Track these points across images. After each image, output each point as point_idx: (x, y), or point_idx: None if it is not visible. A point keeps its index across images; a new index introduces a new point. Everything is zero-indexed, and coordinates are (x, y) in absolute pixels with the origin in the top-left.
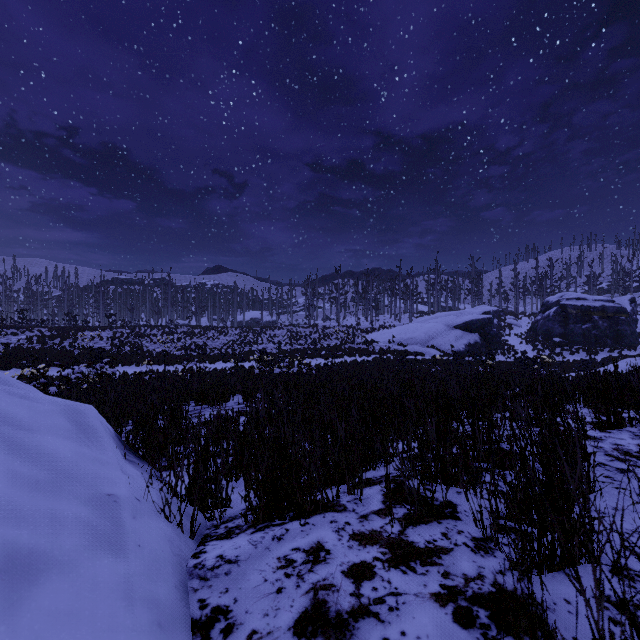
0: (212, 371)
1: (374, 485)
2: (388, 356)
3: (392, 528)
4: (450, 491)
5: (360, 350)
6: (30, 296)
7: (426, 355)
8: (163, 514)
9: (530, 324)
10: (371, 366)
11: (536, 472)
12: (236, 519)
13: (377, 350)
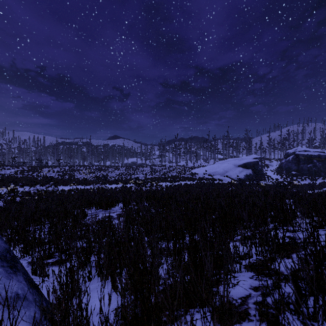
0: (109, 189)
1: (242, 320)
2: (203, 181)
3: None
4: None
5: (188, 178)
6: (20, 150)
7: (223, 181)
8: None
9: (278, 164)
10: (195, 186)
11: None
12: None
13: (197, 178)
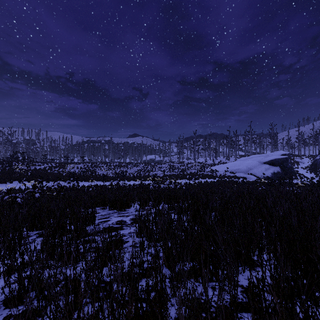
0: (127, 186)
1: None
2: (225, 179)
3: None
4: None
5: (208, 175)
6: (50, 148)
7: (247, 179)
8: None
9: (310, 161)
10: (216, 185)
11: None
12: None
13: (218, 175)
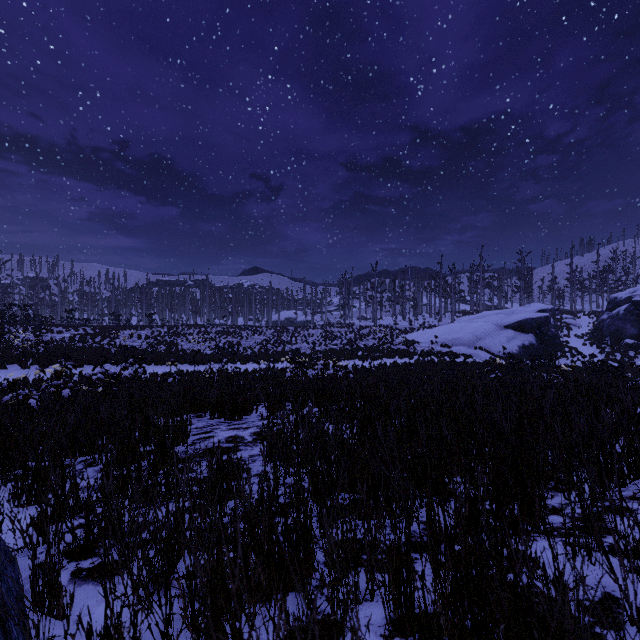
0: (242, 372)
1: None
2: (432, 358)
3: None
4: None
5: (400, 351)
6: (81, 297)
7: (474, 357)
8: None
9: (591, 324)
10: (414, 369)
11: None
12: None
13: (418, 351)
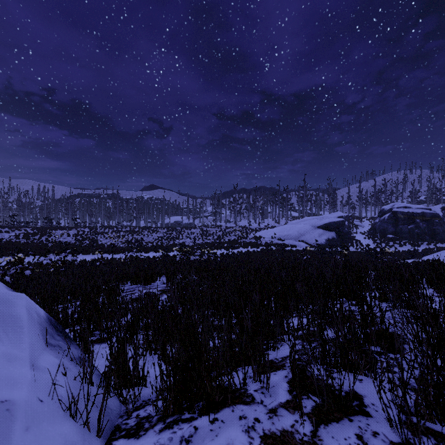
0: (146, 258)
1: (278, 370)
2: (271, 248)
3: (303, 427)
4: (351, 378)
5: (251, 243)
6: (20, 205)
7: (298, 247)
8: (69, 412)
9: (370, 225)
10: (259, 255)
11: (444, 367)
12: (148, 405)
13: (263, 243)
